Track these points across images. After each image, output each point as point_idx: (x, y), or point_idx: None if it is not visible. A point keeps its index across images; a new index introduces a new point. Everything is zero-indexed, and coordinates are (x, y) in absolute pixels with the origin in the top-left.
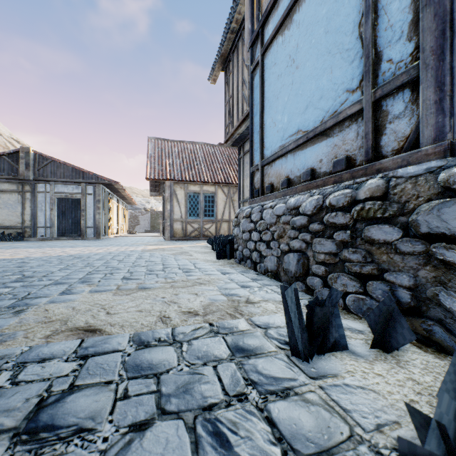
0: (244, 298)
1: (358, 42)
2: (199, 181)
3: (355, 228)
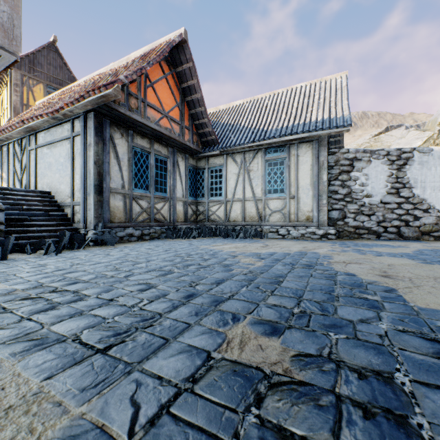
0: None
1: None
2: None
3: None
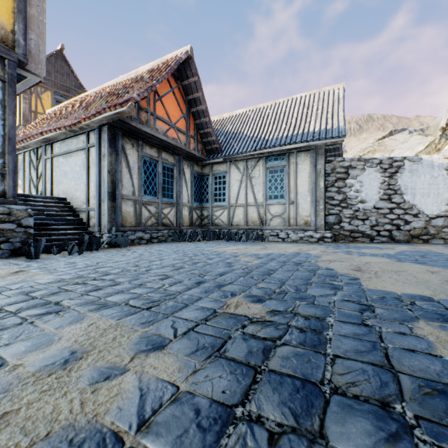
0: None
1: None
2: None
3: None
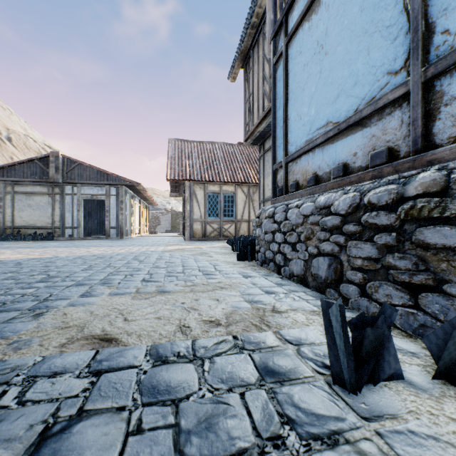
0: (269, 306)
1: (403, 15)
2: (218, 181)
3: (402, 230)
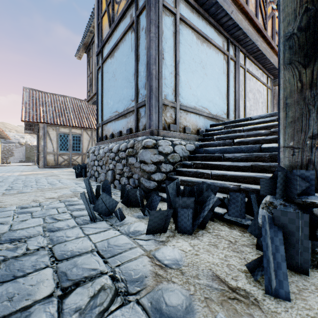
0: (82, 192)
1: (134, 81)
2: (68, 125)
3: (127, 158)
